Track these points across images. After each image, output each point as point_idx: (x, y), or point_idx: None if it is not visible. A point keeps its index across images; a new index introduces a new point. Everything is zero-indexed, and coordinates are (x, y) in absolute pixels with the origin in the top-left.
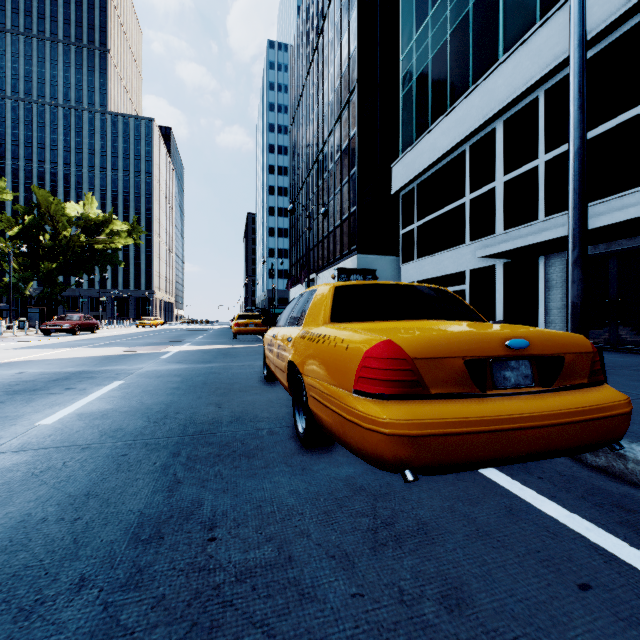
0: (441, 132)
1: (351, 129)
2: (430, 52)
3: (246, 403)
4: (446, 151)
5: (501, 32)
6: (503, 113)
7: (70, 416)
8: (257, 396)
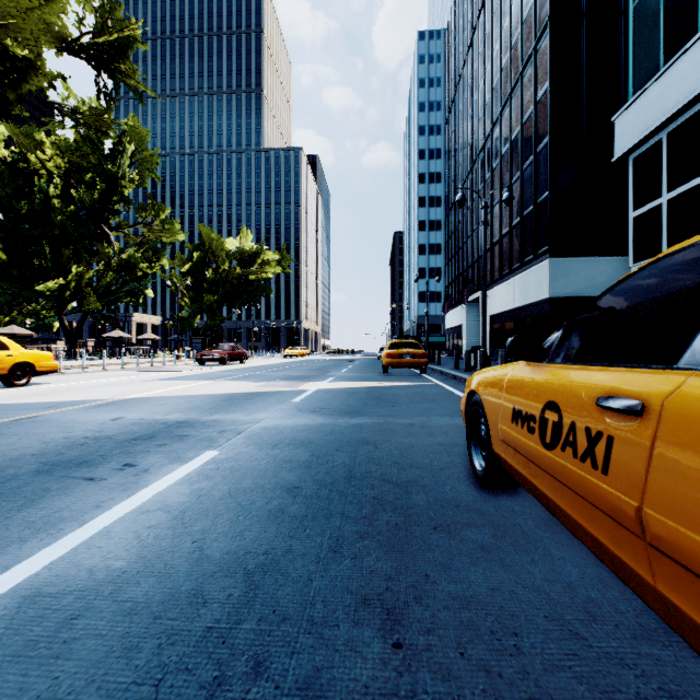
0: None
1: (538, 88)
2: None
3: (482, 626)
4: None
5: None
6: None
7: None
8: (496, 570)
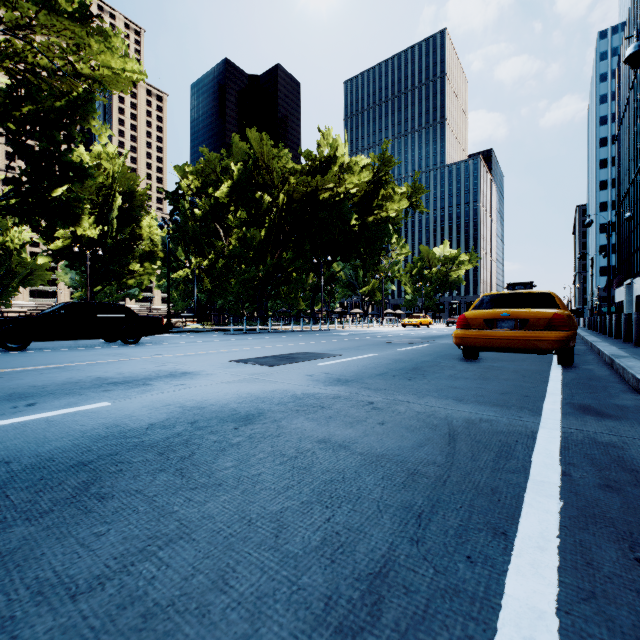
0: None
1: None
2: None
3: None
4: None
5: None
6: None
7: None
8: None
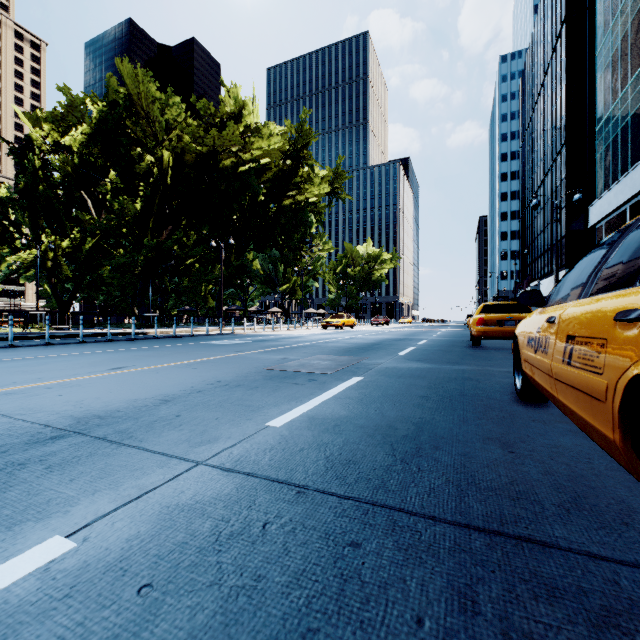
0: (613, 194)
1: (562, 173)
2: (611, 135)
3: None
4: (614, 208)
5: None
6: None
7: (440, 333)
8: None
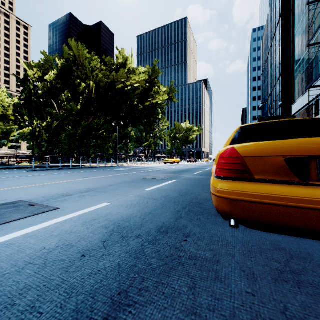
0: (301, 100)
1: (279, 89)
2: (301, 72)
3: None
4: (302, 107)
5: (314, 76)
6: (313, 100)
7: None
8: None
